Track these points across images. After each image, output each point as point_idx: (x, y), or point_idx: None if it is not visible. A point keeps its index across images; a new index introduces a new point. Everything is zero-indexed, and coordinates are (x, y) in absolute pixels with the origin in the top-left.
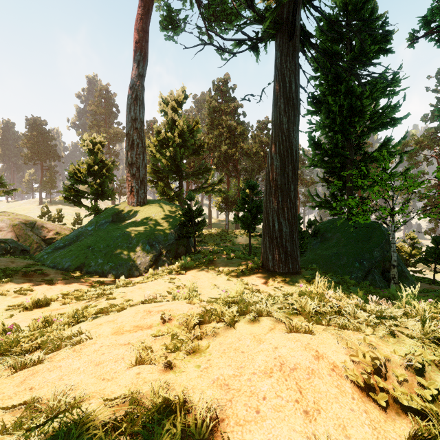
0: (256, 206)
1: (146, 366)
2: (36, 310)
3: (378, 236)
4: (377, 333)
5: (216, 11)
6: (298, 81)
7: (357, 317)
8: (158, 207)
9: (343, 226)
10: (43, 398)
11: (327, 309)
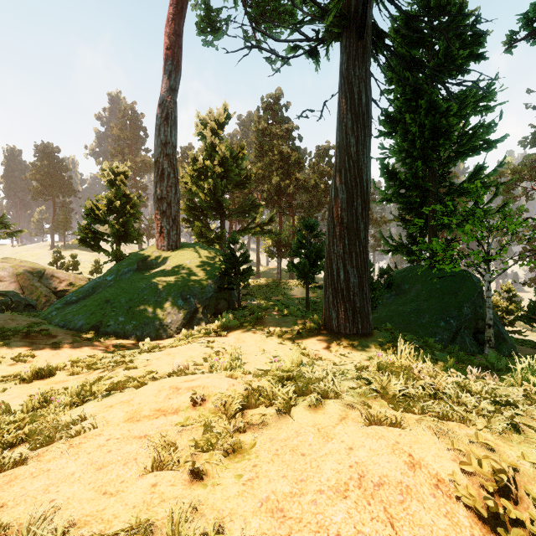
0: (316, 251)
1: (166, 472)
2: (36, 382)
3: (468, 287)
4: (493, 427)
5: (265, 10)
6: (369, 92)
7: (461, 402)
8: (194, 252)
9: (424, 275)
10: (15, 523)
11: (418, 389)
